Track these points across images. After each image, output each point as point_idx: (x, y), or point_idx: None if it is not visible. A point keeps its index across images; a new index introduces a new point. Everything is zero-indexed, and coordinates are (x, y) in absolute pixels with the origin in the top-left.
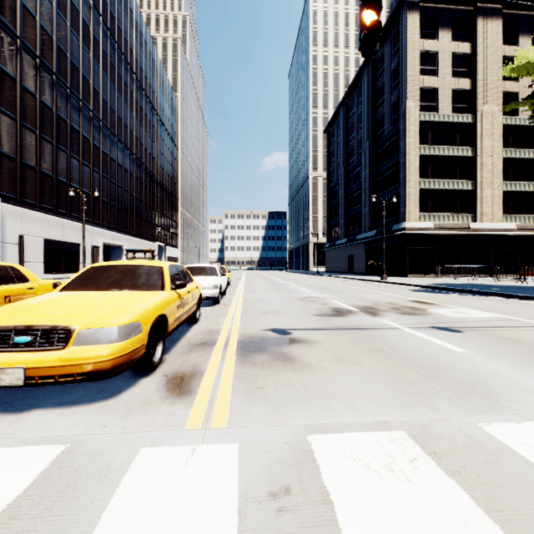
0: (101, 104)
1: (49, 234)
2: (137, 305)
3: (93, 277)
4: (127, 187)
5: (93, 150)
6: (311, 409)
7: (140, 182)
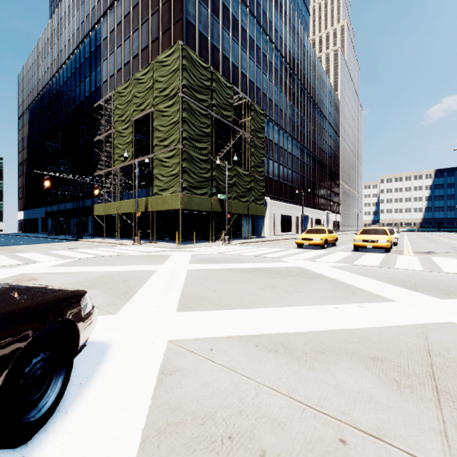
0: (299, 133)
1: (281, 212)
2: (386, 237)
3: (366, 232)
4: (310, 177)
5: (296, 161)
6: (433, 256)
7: (317, 171)
